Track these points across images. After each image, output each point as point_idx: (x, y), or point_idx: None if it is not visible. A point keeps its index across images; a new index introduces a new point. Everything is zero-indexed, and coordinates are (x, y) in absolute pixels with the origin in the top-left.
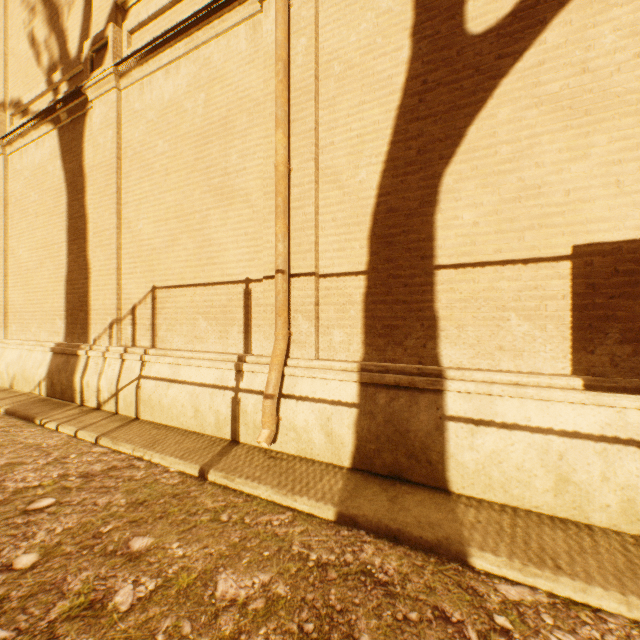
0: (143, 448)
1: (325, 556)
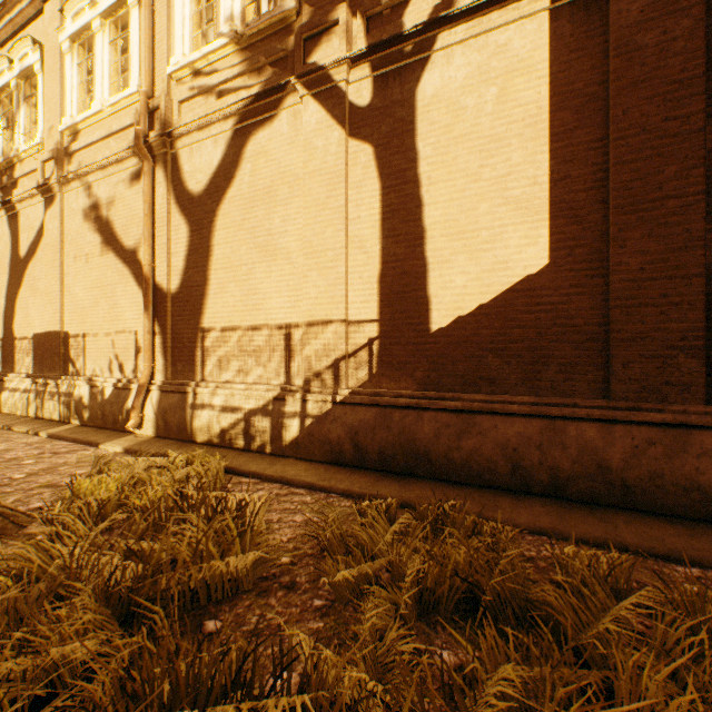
0: None
1: None
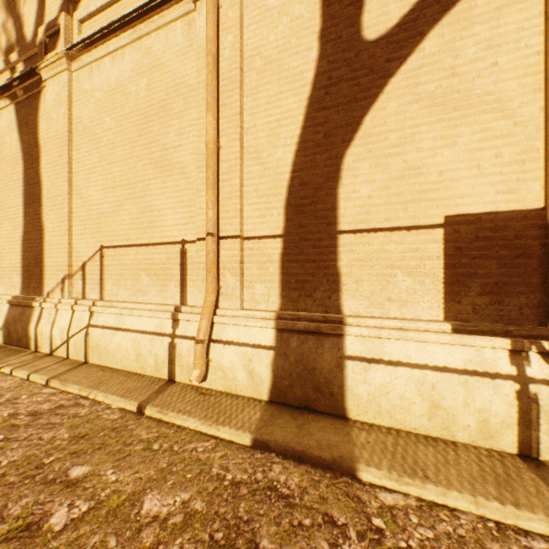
0: (89, 388)
1: (239, 476)
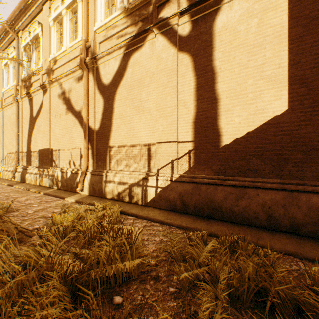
0: None
1: (0, 186)
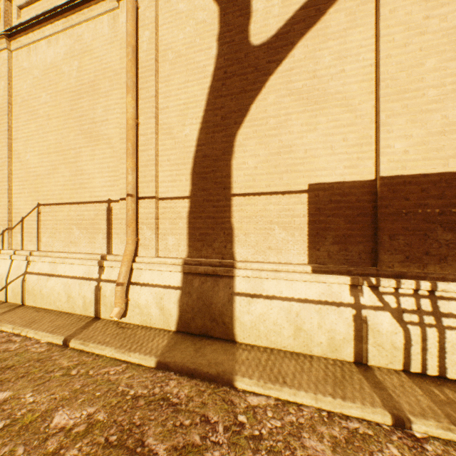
0: (21, 327)
1: (140, 391)
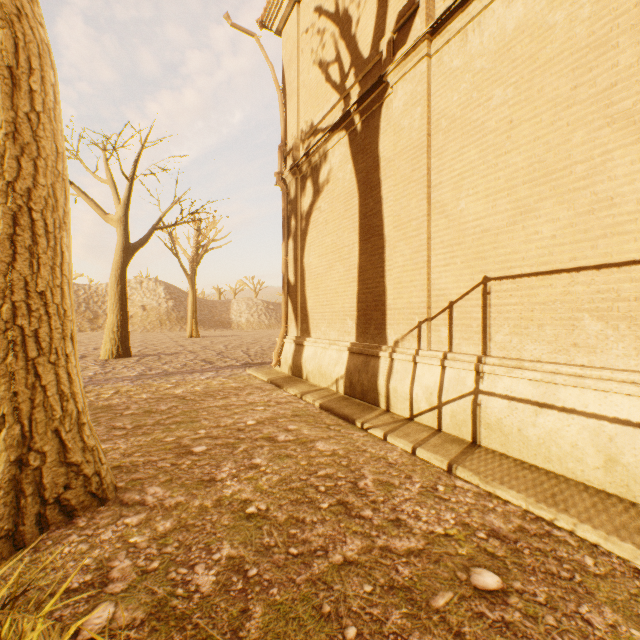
0: (544, 504)
1: None
